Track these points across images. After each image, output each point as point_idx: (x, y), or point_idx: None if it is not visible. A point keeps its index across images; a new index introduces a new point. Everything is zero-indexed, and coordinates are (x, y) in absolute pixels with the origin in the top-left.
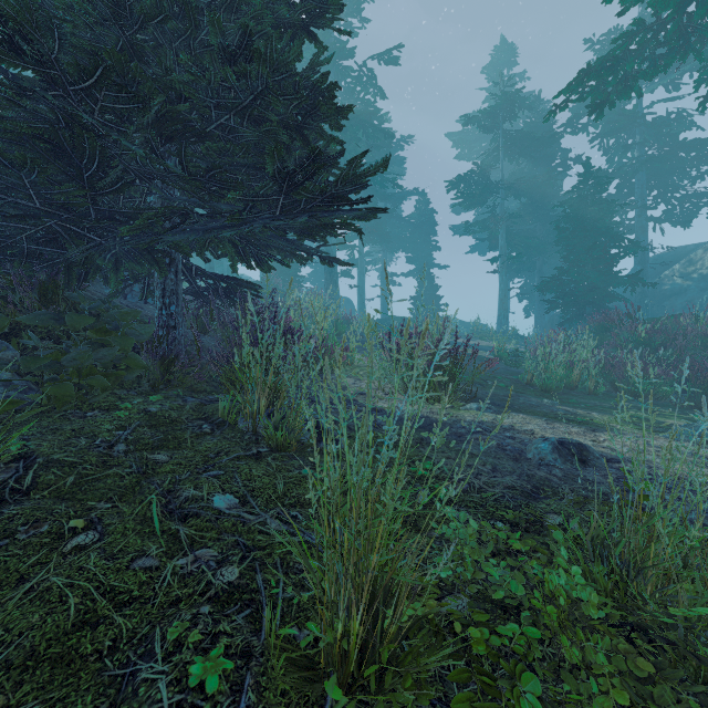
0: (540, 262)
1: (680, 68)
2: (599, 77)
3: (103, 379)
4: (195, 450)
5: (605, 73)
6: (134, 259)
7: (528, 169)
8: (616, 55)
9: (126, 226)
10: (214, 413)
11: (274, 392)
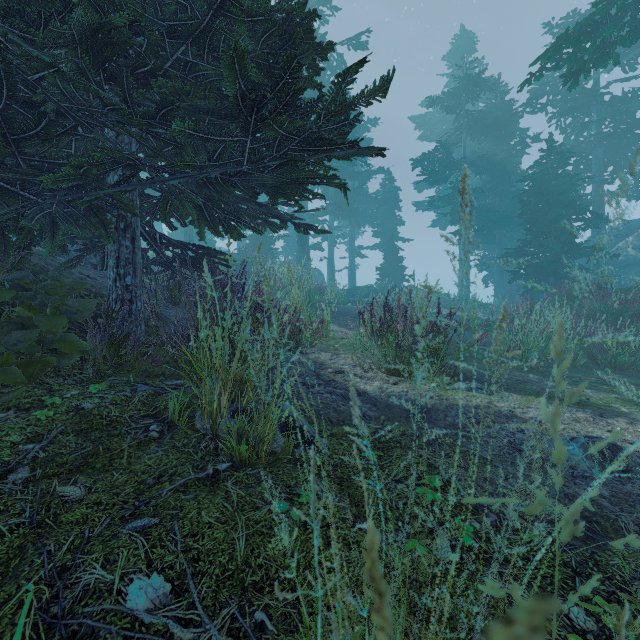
0: (499, 235)
1: (636, 49)
2: (577, 44)
3: (17, 372)
4: (129, 471)
5: (584, 39)
6: (74, 221)
7: (488, 148)
8: (596, 21)
9: (49, 174)
10: (167, 407)
11: (240, 382)
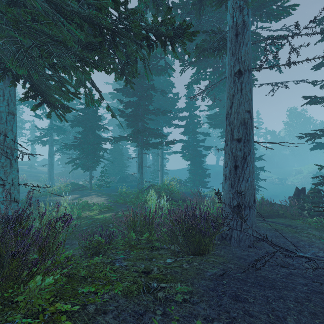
0: None
1: None
2: None
3: None
4: None
5: None
6: None
7: None
8: None
9: None
10: None
11: None
